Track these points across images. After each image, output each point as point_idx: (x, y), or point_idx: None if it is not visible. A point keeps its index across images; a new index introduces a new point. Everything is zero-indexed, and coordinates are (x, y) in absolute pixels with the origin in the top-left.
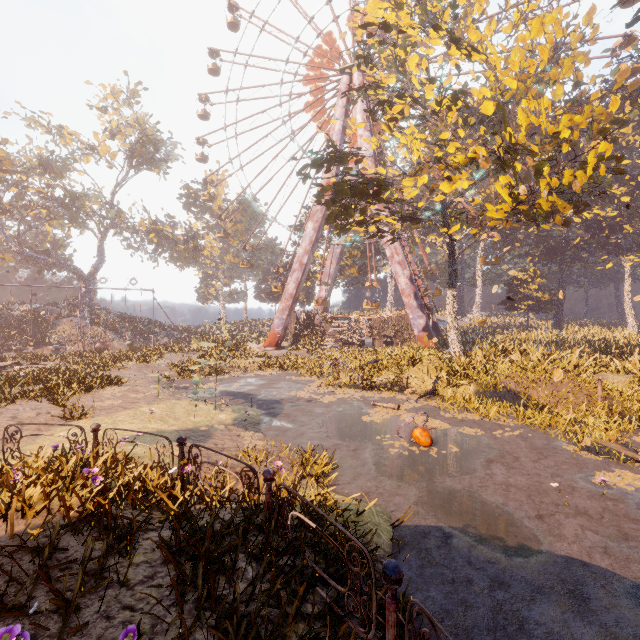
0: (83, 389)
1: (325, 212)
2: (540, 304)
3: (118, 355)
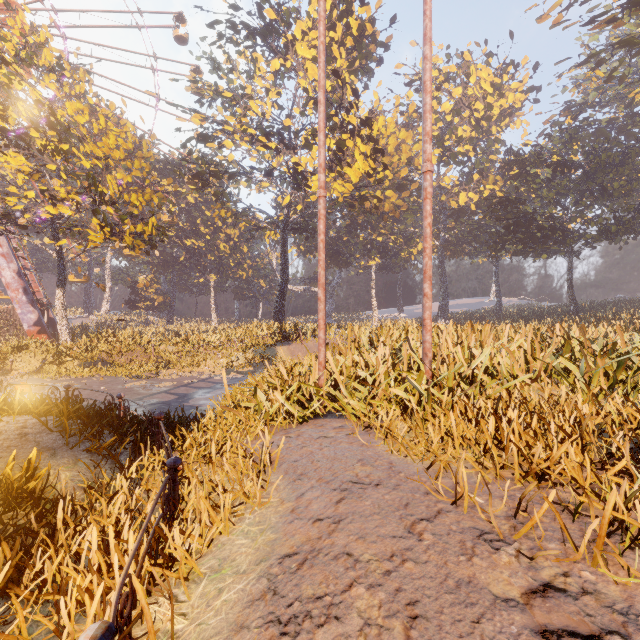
0: None
1: None
2: (157, 305)
3: None
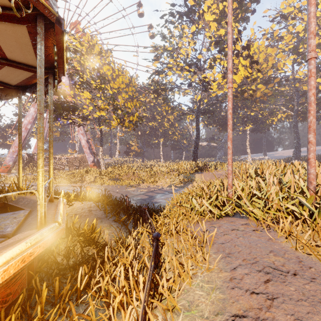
0: None
1: None
2: (137, 153)
3: None
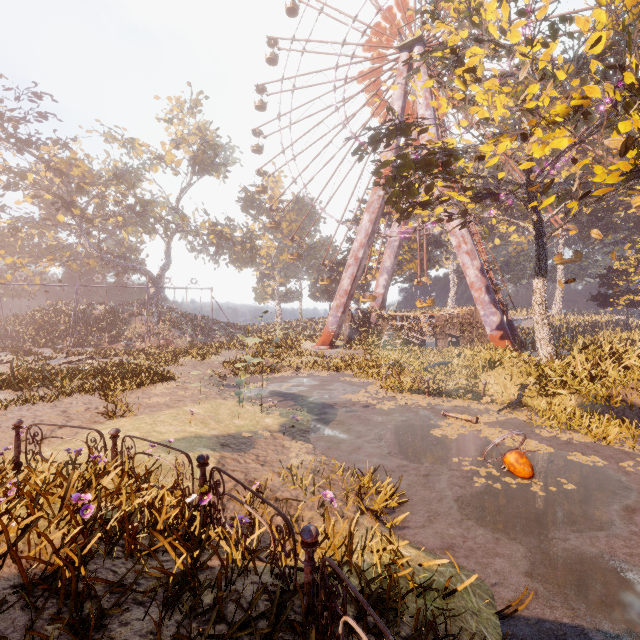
0: (135, 384)
1: (382, 202)
2: None
3: (177, 351)
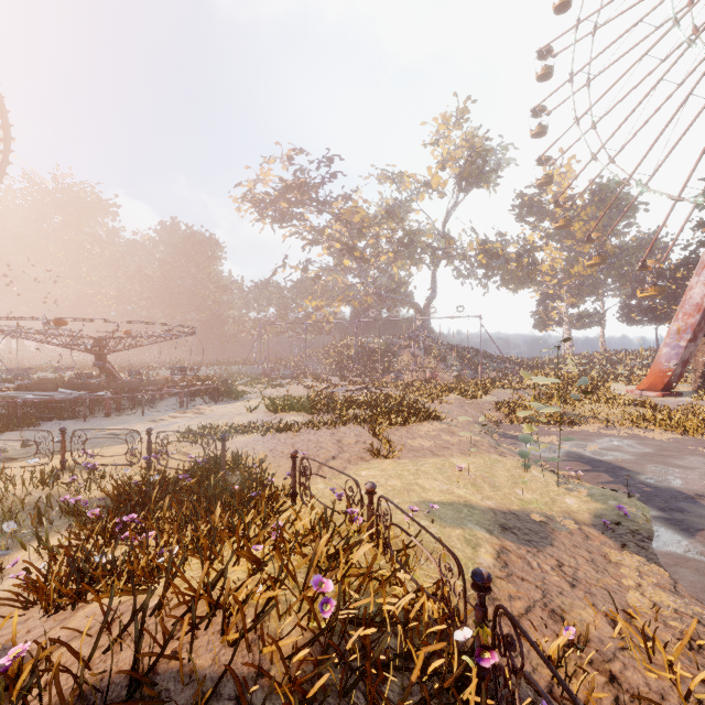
0: (399, 421)
1: None
2: None
3: (442, 387)
